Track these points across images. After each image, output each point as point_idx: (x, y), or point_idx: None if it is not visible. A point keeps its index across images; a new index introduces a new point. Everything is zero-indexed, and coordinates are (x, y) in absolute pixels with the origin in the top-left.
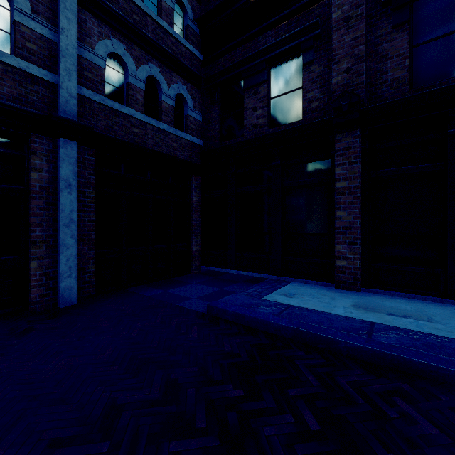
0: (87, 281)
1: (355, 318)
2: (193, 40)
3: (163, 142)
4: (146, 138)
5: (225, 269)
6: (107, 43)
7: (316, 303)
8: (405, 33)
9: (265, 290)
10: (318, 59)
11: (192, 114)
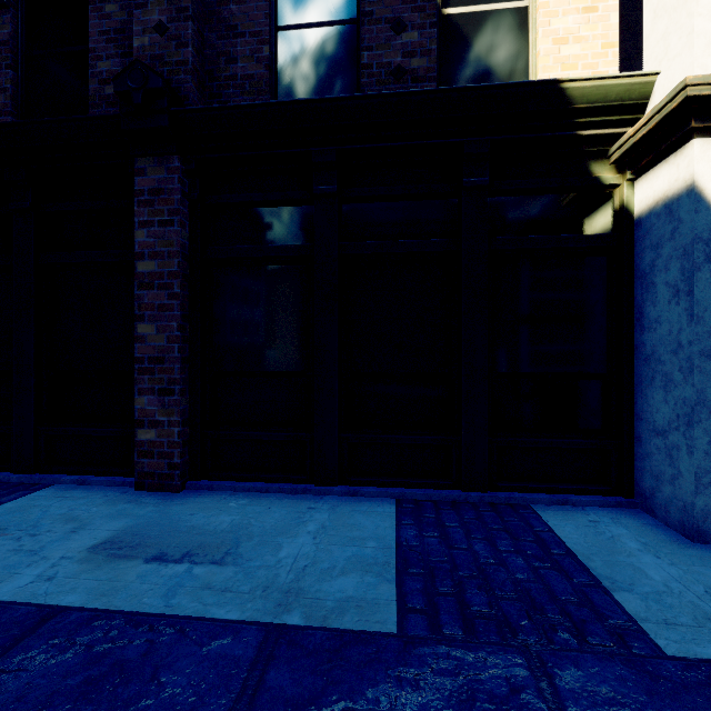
0: None
1: (24, 606)
2: None
3: None
4: None
5: None
6: None
7: None
8: None
9: None
10: None
11: None
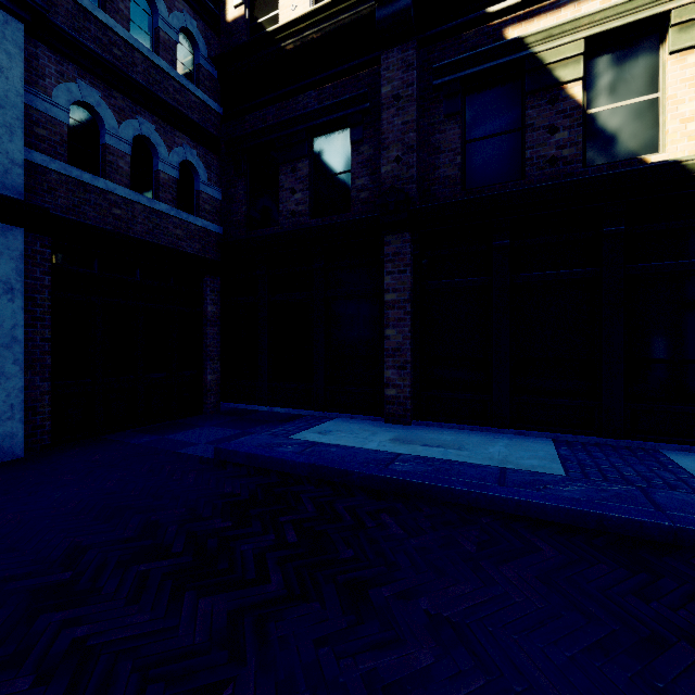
0: (40, 425)
1: (385, 451)
2: (208, 85)
3: (160, 229)
4: (133, 222)
5: (253, 405)
6: (72, 88)
7: (351, 439)
8: (457, 125)
9: (297, 428)
10: (369, 139)
11: (206, 190)
